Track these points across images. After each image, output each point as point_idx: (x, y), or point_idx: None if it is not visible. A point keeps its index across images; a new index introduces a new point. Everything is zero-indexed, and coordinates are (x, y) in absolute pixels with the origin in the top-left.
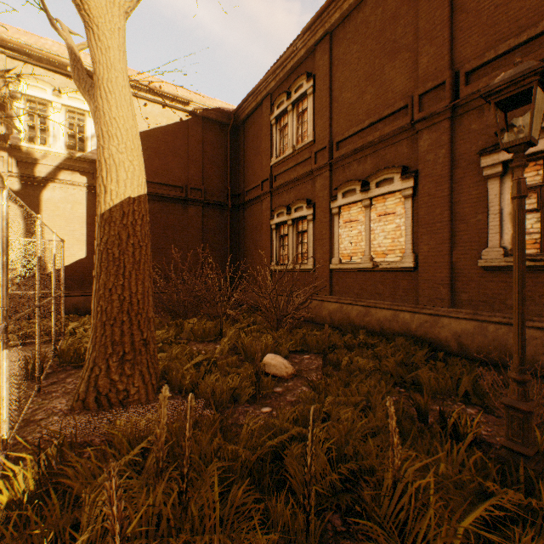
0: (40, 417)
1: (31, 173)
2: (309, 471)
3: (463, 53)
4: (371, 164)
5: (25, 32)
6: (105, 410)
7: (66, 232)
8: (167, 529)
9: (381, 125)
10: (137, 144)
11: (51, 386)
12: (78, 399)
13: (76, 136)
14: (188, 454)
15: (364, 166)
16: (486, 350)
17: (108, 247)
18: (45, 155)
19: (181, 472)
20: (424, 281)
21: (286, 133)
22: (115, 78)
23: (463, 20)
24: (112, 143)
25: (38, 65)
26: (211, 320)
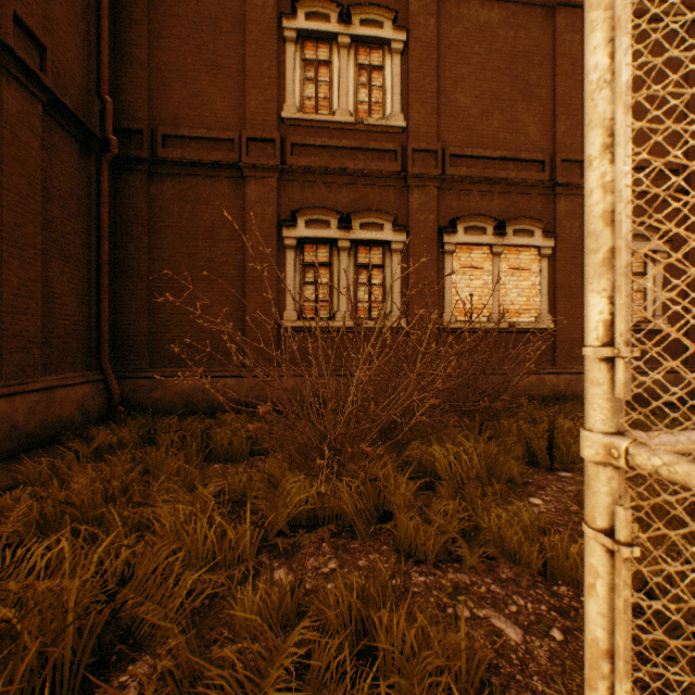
0: None
1: None
2: None
3: None
4: (499, 205)
5: None
6: None
7: None
8: None
9: (512, 166)
10: None
11: None
12: None
13: None
14: None
15: (490, 203)
16: None
17: None
18: None
19: None
20: (562, 343)
21: (321, 77)
22: None
23: None
24: None
25: None
26: None
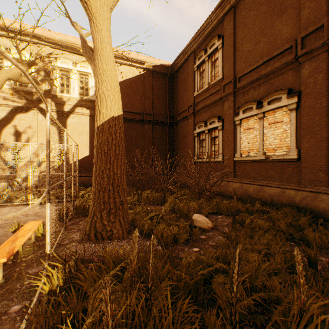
0: (66, 243)
1: (62, 109)
2: (235, 296)
3: None
4: (263, 89)
5: (59, 33)
6: (100, 242)
7: (79, 141)
8: (138, 322)
9: (271, 62)
10: (117, 85)
11: (71, 225)
12: (85, 234)
13: (84, 87)
14: (151, 275)
15: (258, 91)
16: None
17: (101, 146)
18: (69, 99)
19: (146, 286)
20: (306, 168)
21: (204, 75)
22: (105, 47)
23: None
24: (103, 85)
25: (65, 50)
26: (157, 191)
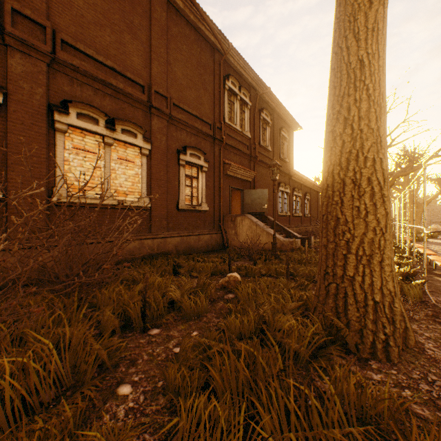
0: None
1: None
2: None
3: (171, 90)
4: (111, 105)
5: None
6: None
7: None
8: None
9: (121, 79)
10: None
11: None
12: None
13: None
14: None
15: (103, 101)
16: (186, 249)
17: None
18: None
19: None
20: (156, 217)
21: None
22: None
23: (171, 72)
24: None
25: None
26: None
